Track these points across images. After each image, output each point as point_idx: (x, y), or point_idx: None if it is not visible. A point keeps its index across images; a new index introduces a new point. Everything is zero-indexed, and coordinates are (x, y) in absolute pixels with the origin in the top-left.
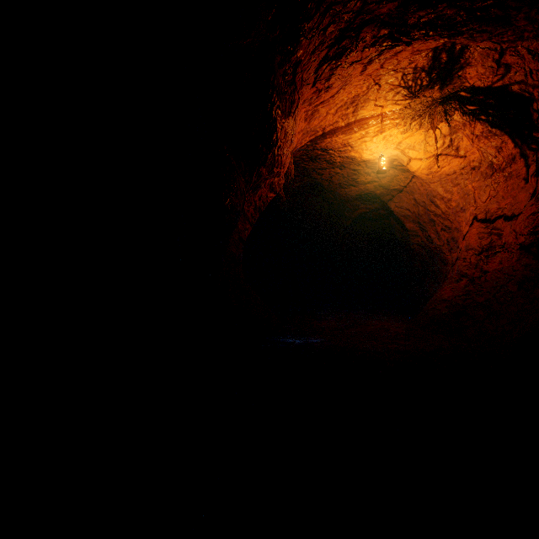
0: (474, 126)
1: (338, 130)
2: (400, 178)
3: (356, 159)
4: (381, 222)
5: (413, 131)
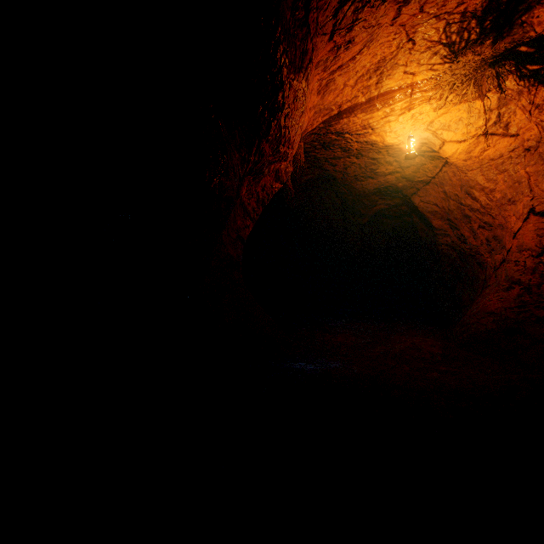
0: (535, 93)
1: (356, 107)
2: (428, 167)
3: (377, 144)
4: (402, 220)
5: (449, 107)
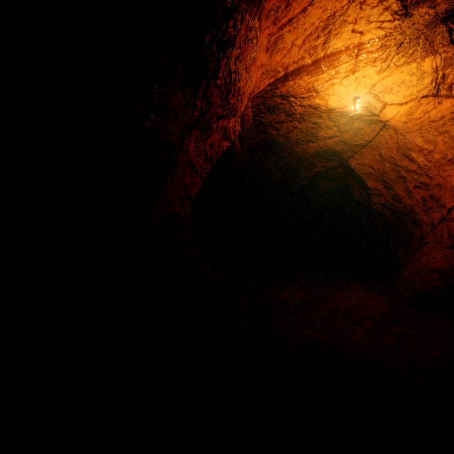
0: None
1: (302, 69)
2: (365, 131)
3: (320, 108)
4: (338, 181)
5: (393, 70)
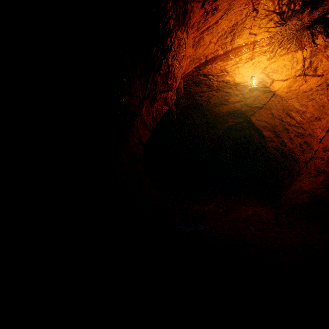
0: None
1: (217, 57)
2: (261, 97)
3: (230, 82)
4: (244, 132)
5: (277, 57)
